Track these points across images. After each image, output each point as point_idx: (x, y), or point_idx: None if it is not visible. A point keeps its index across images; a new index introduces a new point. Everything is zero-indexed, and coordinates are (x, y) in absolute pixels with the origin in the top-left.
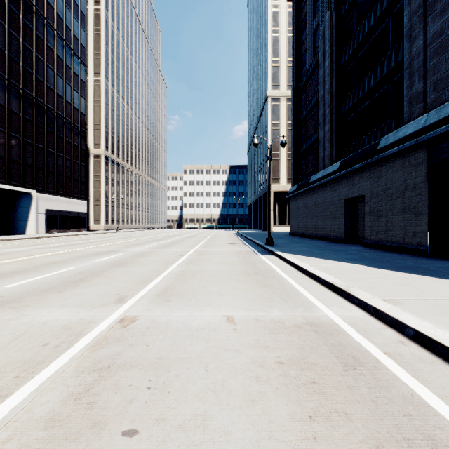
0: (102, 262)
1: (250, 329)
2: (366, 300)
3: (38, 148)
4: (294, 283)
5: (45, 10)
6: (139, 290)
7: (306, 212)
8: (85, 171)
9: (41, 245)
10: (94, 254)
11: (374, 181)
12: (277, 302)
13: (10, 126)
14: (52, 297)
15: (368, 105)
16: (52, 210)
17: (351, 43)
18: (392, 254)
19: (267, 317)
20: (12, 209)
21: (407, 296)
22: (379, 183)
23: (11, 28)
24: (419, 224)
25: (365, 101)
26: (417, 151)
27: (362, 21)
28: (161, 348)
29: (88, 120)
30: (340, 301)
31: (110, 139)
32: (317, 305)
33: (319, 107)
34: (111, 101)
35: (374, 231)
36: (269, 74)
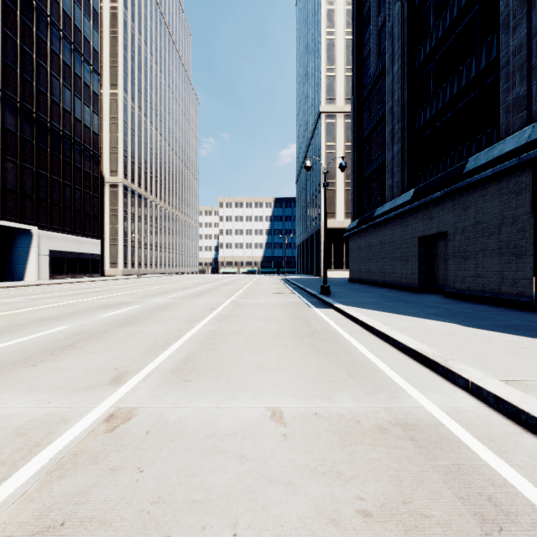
0: (108, 319)
1: (309, 435)
2: (480, 383)
3: (40, 175)
4: (364, 351)
5: (49, 5)
6: (148, 362)
7: (369, 254)
8: (98, 204)
9: (37, 294)
10: (101, 307)
11: (460, 213)
12: (345, 383)
13: (4, 148)
14: (21, 374)
15: (450, 118)
16: (57, 250)
17: (428, 41)
18: (485, 307)
19: (333, 411)
20: (8, 250)
21: (536, 374)
22: (465, 216)
23: (6, 27)
24: (521, 269)
25: (446, 113)
26: (519, 173)
27: (442, 12)
28: (161, 477)
29: (102, 142)
30: (436, 381)
31: (130, 165)
32: (404, 388)
33: (386, 123)
34: (131, 119)
35: (459, 277)
36: (323, 85)
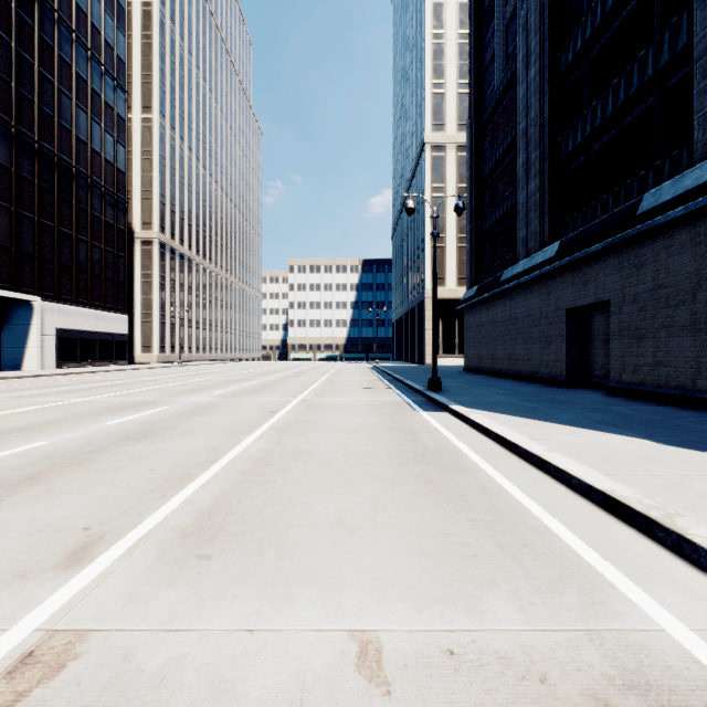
0: (113, 429)
1: None
2: None
3: (44, 226)
4: (513, 490)
5: None
6: (147, 514)
7: (493, 333)
8: (125, 266)
9: (29, 390)
10: (110, 409)
11: (630, 274)
12: (494, 564)
13: None
14: None
15: (613, 139)
16: (68, 329)
17: (580, 32)
18: (675, 410)
19: (485, 643)
20: (0, 328)
21: None
22: (639, 277)
23: None
24: None
25: (607, 132)
26: None
27: None
28: None
29: (131, 183)
30: (661, 558)
31: (168, 216)
32: (609, 578)
33: (518, 151)
34: (171, 153)
35: (628, 365)
36: (428, 105)
